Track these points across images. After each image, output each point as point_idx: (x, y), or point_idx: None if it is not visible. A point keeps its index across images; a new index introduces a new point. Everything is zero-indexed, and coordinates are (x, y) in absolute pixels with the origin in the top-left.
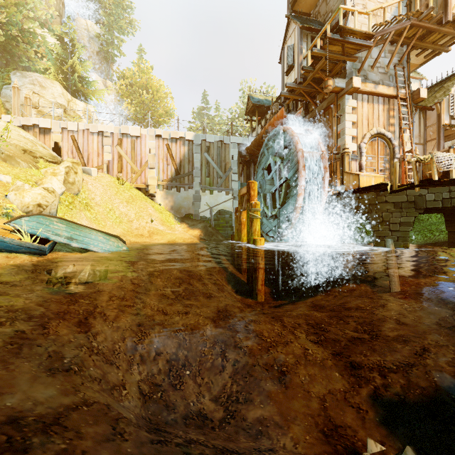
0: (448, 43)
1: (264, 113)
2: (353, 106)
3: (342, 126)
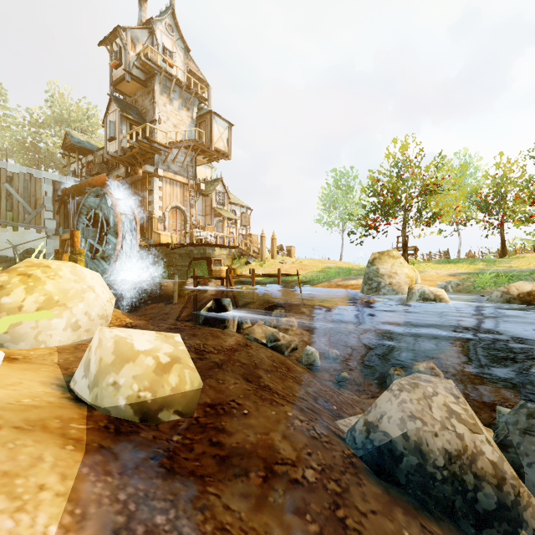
0: (217, 158)
1: (85, 152)
2: (160, 185)
3: (152, 197)
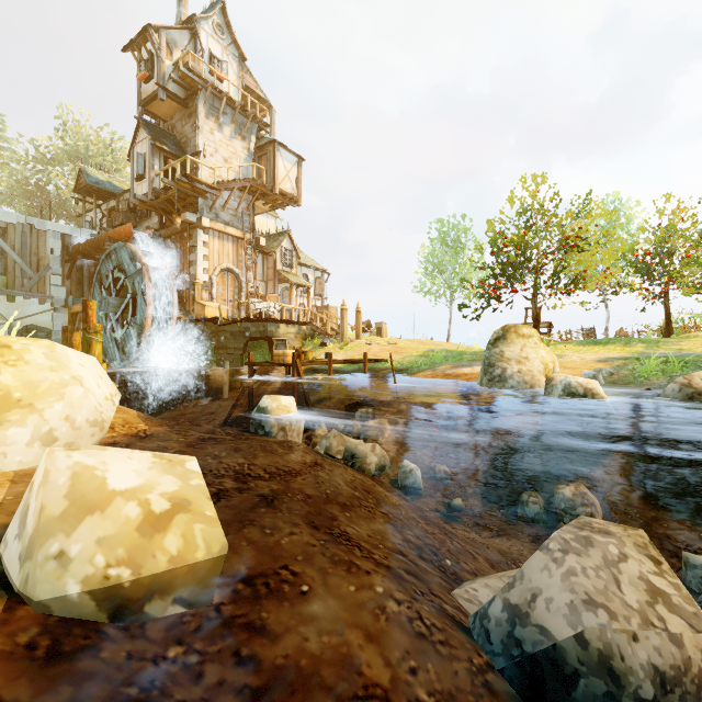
0: (282, 204)
1: (106, 196)
2: (205, 240)
3: (195, 256)
